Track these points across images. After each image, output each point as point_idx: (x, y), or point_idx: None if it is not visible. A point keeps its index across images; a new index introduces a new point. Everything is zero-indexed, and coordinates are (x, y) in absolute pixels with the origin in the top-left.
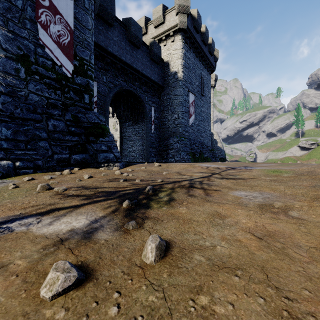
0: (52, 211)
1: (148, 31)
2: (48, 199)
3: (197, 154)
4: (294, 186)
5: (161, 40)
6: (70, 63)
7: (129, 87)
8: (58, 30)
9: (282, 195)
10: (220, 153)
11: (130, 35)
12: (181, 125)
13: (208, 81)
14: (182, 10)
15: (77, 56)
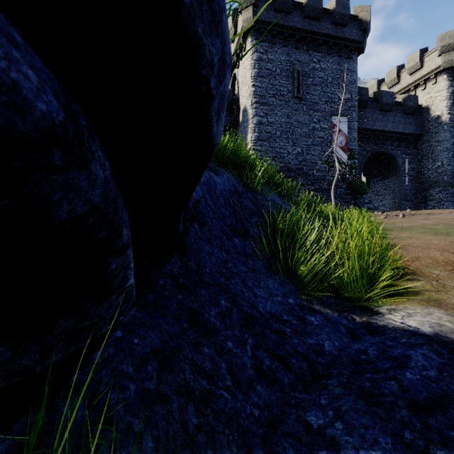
0: None
1: (400, 80)
2: None
3: None
4: None
5: (418, 85)
6: (345, 155)
7: (380, 148)
8: (340, 140)
9: None
10: None
11: (382, 106)
12: (447, 173)
13: None
14: (446, 50)
15: (348, 149)
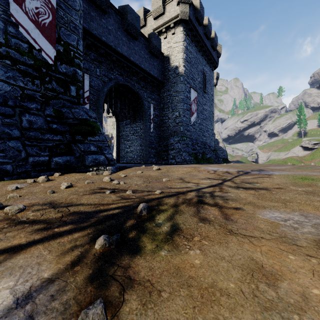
0: None
1: (147, 23)
2: None
3: (200, 155)
4: None
5: (161, 33)
6: (52, 48)
7: (126, 81)
8: (37, 6)
9: None
10: (222, 154)
11: (127, 24)
12: (183, 124)
13: (211, 78)
14: None
15: (61, 40)
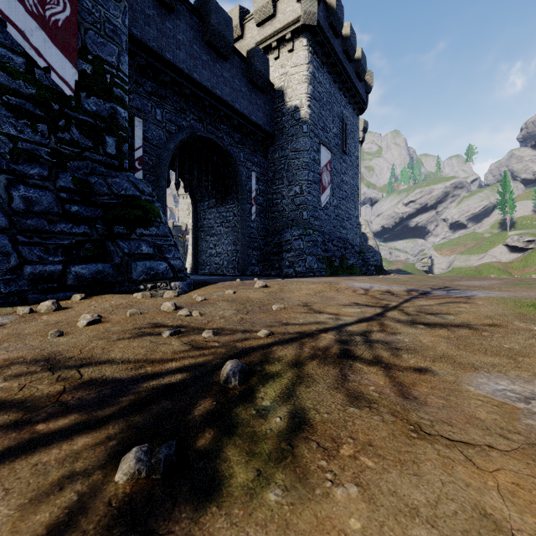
0: None
1: (245, 33)
2: None
3: (336, 260)
4: None
5: (270, 50)
6: (71, 66)
7: (209, 132)
8: None
9: None
10: (372, 258)
11: (210, 32)
12: (307, 207)
13: (355, 128)
14: None
15: (88, 53)
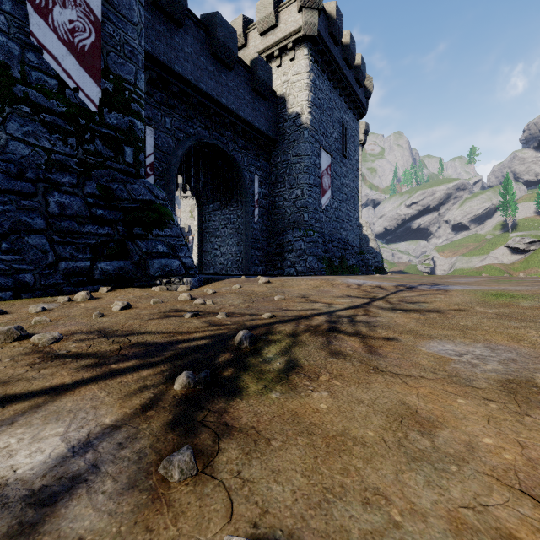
0: None
1: (248, 41)
2: (2, 366)
3: (336, 261)
4: None
5: (272, 58)
6: (96, 86)
7: (214, 139)
8: (71, 19)
9: None
10: (373, 259)
11: (216, 45)
12: (308, 209)
13: (355, 132)
14: (309, 3)
15: (109, 73)
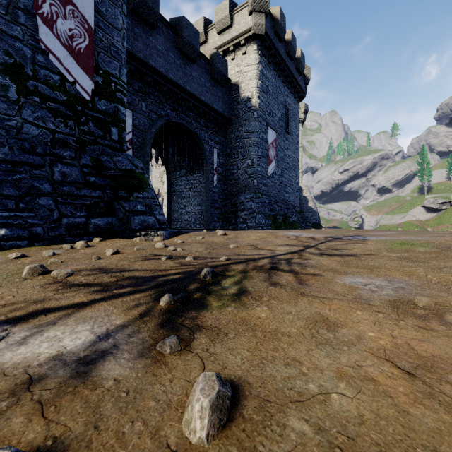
0: (35, 314)
1: (208, 38)
2: (36, 291)
3: (280, 218)
4: (442, 269)
5: (228, 52)
6: (89, 79)
7: (181, 119)
8: (70, 28)
9: (425, 284)
10: (312, 217)
11: (182, 43)
12: (257, 176)
13: (296, 112)
14: (258, 8)
15: (99, 69)
